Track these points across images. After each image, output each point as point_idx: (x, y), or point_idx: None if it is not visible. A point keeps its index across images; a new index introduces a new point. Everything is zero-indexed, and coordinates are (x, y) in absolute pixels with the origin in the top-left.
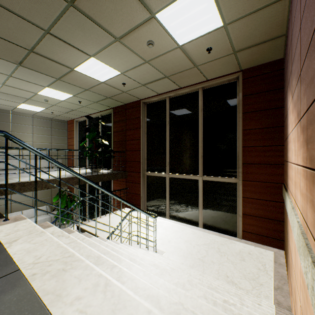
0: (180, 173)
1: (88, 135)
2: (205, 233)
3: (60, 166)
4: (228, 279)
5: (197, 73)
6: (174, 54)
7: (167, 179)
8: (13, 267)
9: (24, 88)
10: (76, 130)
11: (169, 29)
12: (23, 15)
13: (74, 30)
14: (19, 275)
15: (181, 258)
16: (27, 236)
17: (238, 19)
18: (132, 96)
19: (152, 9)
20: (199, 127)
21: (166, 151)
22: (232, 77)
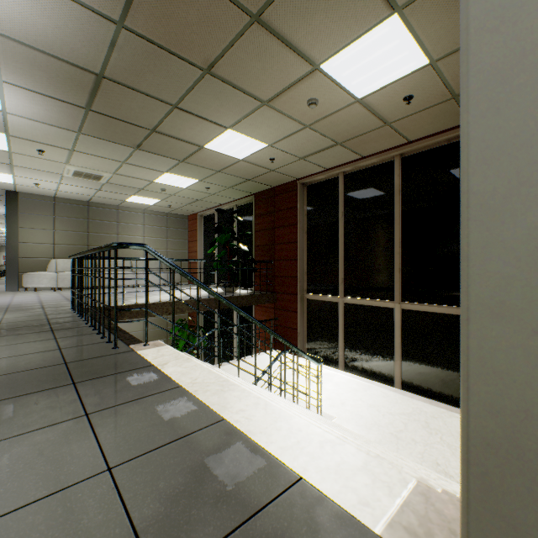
0: (362, 296)
1: (219, 238)
2: (406, 397)
3: (198, 284)
4: (439, 468)
5: (390, 133)
6: (351, 112)
7: (340, 306)
8: (175, 384)
9: (138, 176)
10: (200, 229)
11: (340, 80)
12: (150, 93)
13: (208, 100)
14: (183, 390)
15: (361, 429)
16: (175, 361)
17: (455, 51)
18: (283, 175)
19: (315, 60)
20: (395, 220)
21: (338, 261)
22: (453, 133)
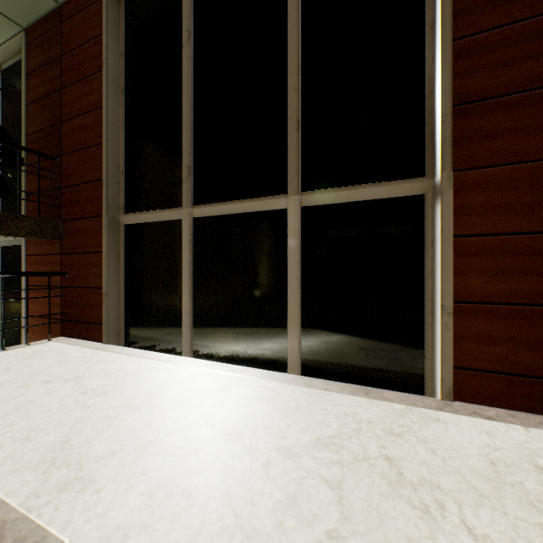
0: (227, 197)
1: None
2: (315, 392)
3: None
4: None
5: None
6: None
7: (186, 224)
8: None
9: None
10: None
11: None
12: None
13: None
14: None
15: None
16: None
17: None
18: None
19: None
20: (290, 21)
21: (182, 136)
22: None
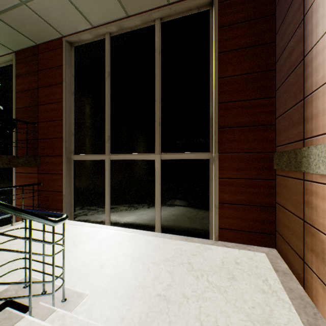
0: (127, 151)
1: None
2: (166, 240)
3: None
4: None
5: None
6: None
7: (107, 163)
8: None
9: None
10: None
11: None
12: None
13: None
14: None
15: (122, 304)
16: None
17: None
18: (43, 21)
19: None
20: (156, 78)
21: (105, 120)
22: None
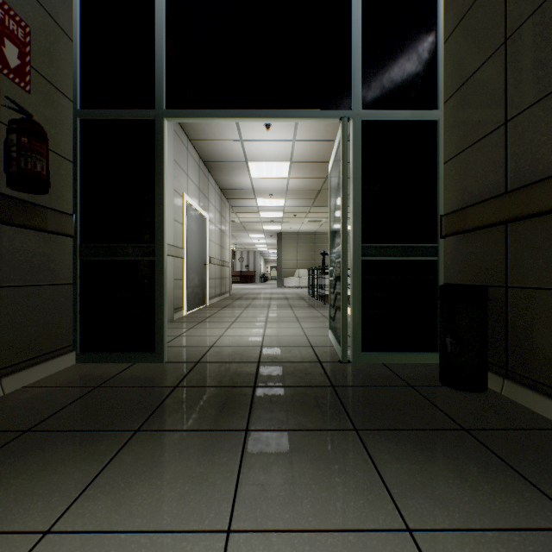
0: None
1: None
2: None
3: None
4: None
5: None
6: None
7: None
8: None
9: None
10: None
11: None
12: None
13: None
14: None
15: None
16: None
17: None
18: None
19: None
20: None
21: None
22: None
